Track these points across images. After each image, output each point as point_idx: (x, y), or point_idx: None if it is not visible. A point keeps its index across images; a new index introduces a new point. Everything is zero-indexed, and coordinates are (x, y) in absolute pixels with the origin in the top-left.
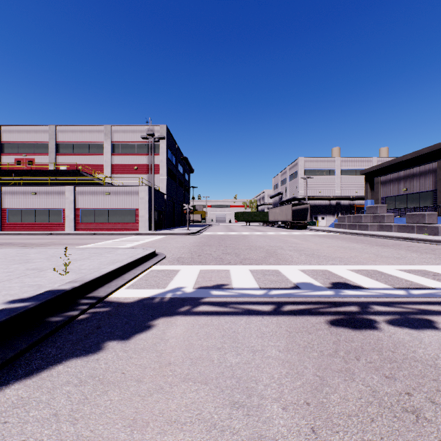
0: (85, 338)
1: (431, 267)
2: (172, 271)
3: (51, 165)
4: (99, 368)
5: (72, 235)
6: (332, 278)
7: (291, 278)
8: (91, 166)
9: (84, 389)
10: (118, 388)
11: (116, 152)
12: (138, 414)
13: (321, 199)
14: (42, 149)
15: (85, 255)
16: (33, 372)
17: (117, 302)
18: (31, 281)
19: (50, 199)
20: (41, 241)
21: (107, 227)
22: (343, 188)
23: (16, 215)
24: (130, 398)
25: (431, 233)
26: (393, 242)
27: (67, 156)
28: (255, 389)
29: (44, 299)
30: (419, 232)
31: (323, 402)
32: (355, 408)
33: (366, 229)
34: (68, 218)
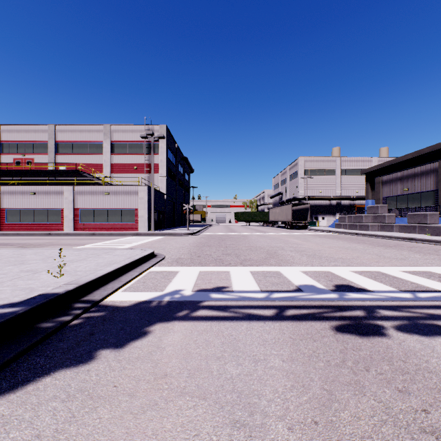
0: (76, 346)
1: (435, 269)
2: (171, 272)
3: (50, 164)
4: (89, 381)
5: (71, 235)
6: (335, 280)
7: (293, 280)
8: (91, 166)
9: (71, 405)
10: (109, 404)
11: (116, 152)
12: (129, 435)
13: (321, 199)
14: (41, 148)
15: (82, 257)
16: (18, 385)
17: (113, 306)
18: (24, 284)
19: (49, 199)
20: (39, 241)
21: (106, 227)
22: (343, 188)
23: (14, 215)
24: (121, 416)
25: (432, 233)
26: (395, 243)
27: (66, 155)
28: (258, 405)
29: (35, 304)
30: (421, 232)
31: (332, 420)
32: (368, 428)
33: (367, 229)
34: (67, 218)
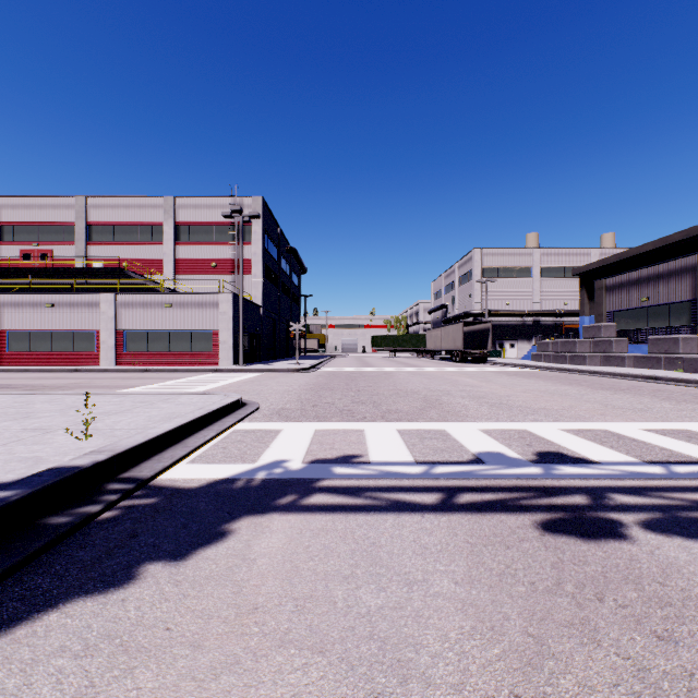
0: (106, 557)
1: (697, 426)
2: (269, 432)
3: (78, 260)
4: (124, 619)
5: (111, 372)
6: (536, 445)
7: (468, 444)
8: (143, 262)
9: (90, 665)
10: (156, 661)
11: (183, 240)
12: None
13: (509, 315)
14: (64, 234)
15: (126, 406)
16: (0, 627)
17: (171, 487)
18: (25, 451)
19: (76, 315)
20: (60, 382)
21: (167, 359)
22: (544, 297)
23: (21, 340)
24: (176, 685)
25: (688, 369)
26: (629, 384)
27: (104, 245)
28: (415, 665)
29: (40, 484)
30: (670, 368)
31: (546, 693)
32: None
33: (582, 362)
34: (105, 344)
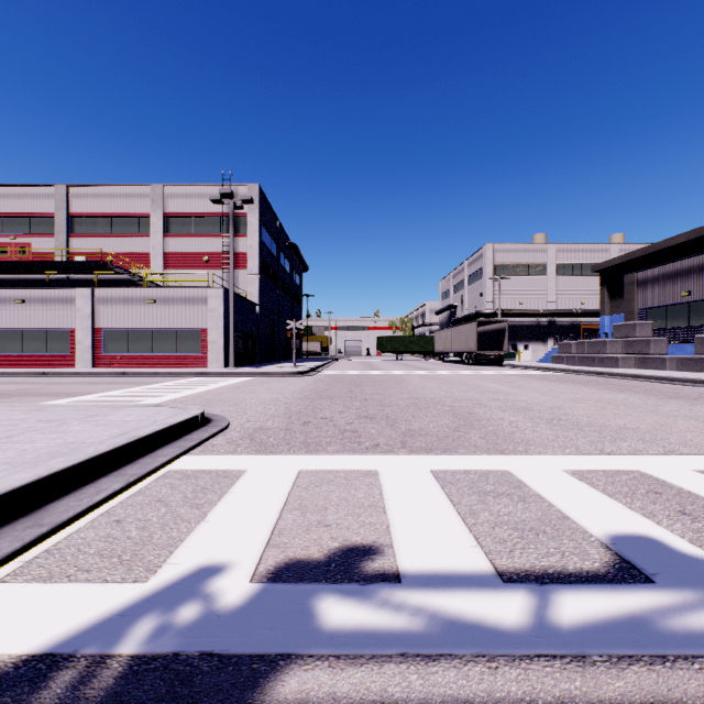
0: None
1: None
2: (221, 477)
3: (59, 254)
4: None
5: (82, 376)
6: (701, 513)
7: (572, 510)
8: (130, 256)
9: None
10: None
11: (173, 232)
12: None
13: (523, 315)
14: (44, 226)
15: (15, 429)
16: None
17: None
18: None
19: (49, 312)
20: (7, 388)
21: (150, 361)
22: (560, 296)
23: None
24: None
25: None
26: (693, 391)
27: (87, 238)
28: None
29: None
30: None
31: None
32: None
33: (614, 364)
34: (81, 345)
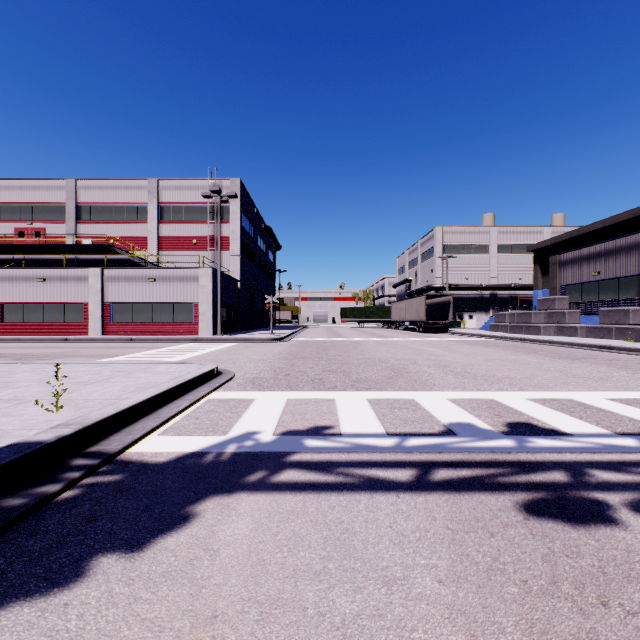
0: (56, 547)
1: None
2: (242, 401)
3: (69, 237)
4: (62, 633)
5: (98, 341)
6: (505, 415)
7: (438, 414)
8: (129, 239)
9: None
10: None
11: (166, 219)
12: None
13: (468, 288)
14: (56, 214)
15: (104, 376)
16: None
17: (138, 462)
18: None
19: (66, 288)
20: (48, 351)
21: (150, 329)
22: (501, 272)
23: (15, 312)
24: None
25: (638, 338)
26: (584, 353)
27: (92, 224)
28: None
29: None
30: (620, 337)
31: None
32: None
33: (537, 332)
34: (93, 316)
